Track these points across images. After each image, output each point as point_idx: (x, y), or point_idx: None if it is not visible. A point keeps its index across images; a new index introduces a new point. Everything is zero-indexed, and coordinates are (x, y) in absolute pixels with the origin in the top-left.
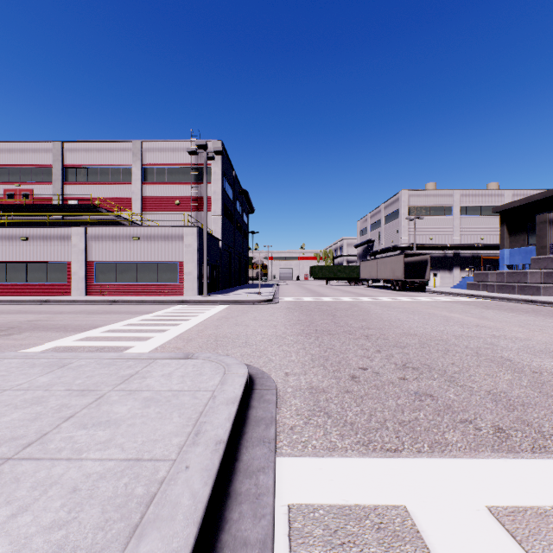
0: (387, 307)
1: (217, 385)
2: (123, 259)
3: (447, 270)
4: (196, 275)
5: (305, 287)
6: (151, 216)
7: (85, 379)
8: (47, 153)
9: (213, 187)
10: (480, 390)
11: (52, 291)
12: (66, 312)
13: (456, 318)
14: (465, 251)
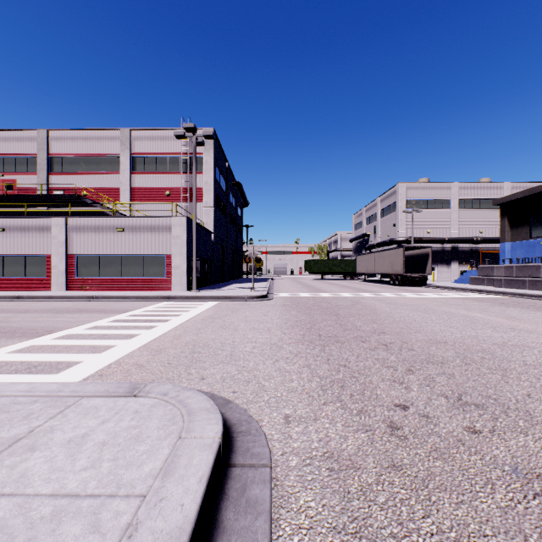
0: (394, 304)
1: (155, 476)
2: (107, 252)
3: (445, 265)
4: (185, 269)
5: (300, 281)
6: (140, 207)
7: None
8: (31, 142)
9: (205, 177)
10: None
11: (30, 286)
12: (32, 310)
13: (480, 318)
14: (463, 244)
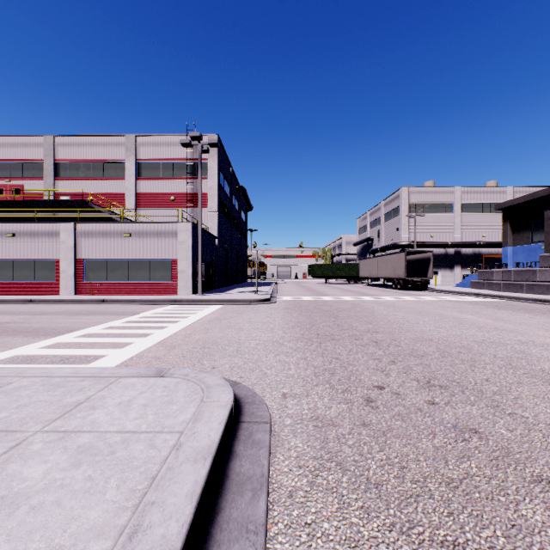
0: (392, 307)
1: (188, 422)
2: (114, 257)
3: (448, 269)
4: (190, 273)
5: (304, 285)
6: (145, 212)
7: (12, 411)
8: (38, 147)
9: (209, 182)
10: (538, 423)
11: (39, 290)
12: (47, 313)
13: (470, 320)
14: (466, 248)
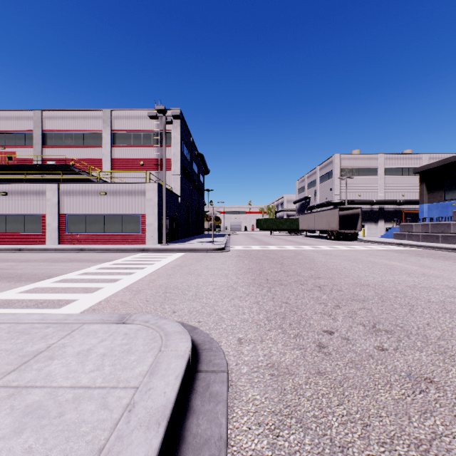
0: (329, 255)
1: (144, 375)
2: (92, 212)
3: (373, 222)
4: (156, 226)
5: (252, 236)
6: (119, 175)
7: None
8: (28, 120)
9: (173, 149)
10: None
11: (28, 240)
12: (32, 260)
13: (398, 266)
14: (388, 206)
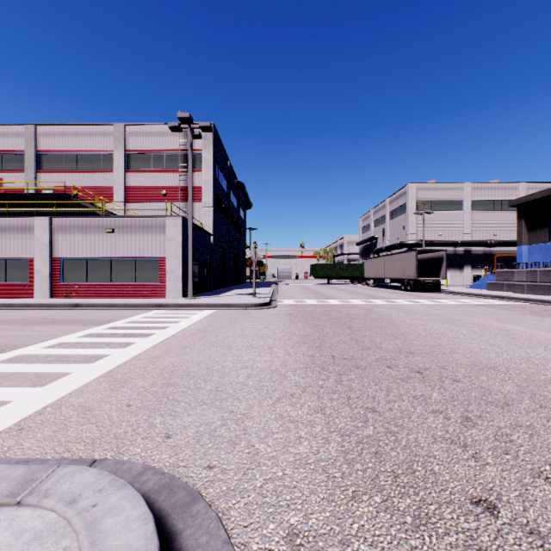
0: (412, 313)
1: None
2: (95, 255)
3: (457, 269)
4: (180, 273)
5: (306, 286)
6: (135, 208)
7: None
8: (18, 137)
9: (204, 175)
10: None
11: (11, 292)
12: None
13: (520, 332)
14: (476, 248)
